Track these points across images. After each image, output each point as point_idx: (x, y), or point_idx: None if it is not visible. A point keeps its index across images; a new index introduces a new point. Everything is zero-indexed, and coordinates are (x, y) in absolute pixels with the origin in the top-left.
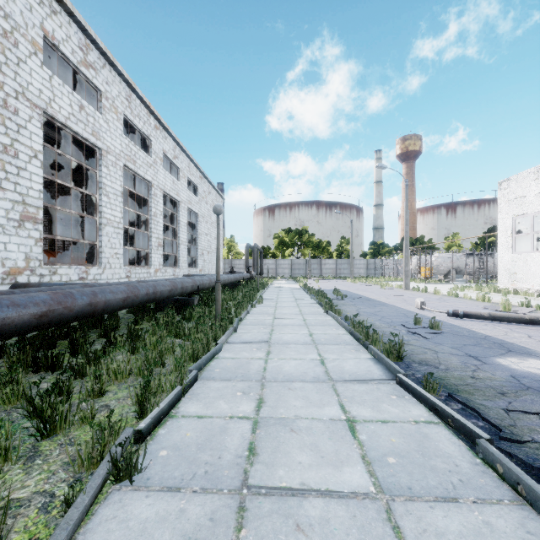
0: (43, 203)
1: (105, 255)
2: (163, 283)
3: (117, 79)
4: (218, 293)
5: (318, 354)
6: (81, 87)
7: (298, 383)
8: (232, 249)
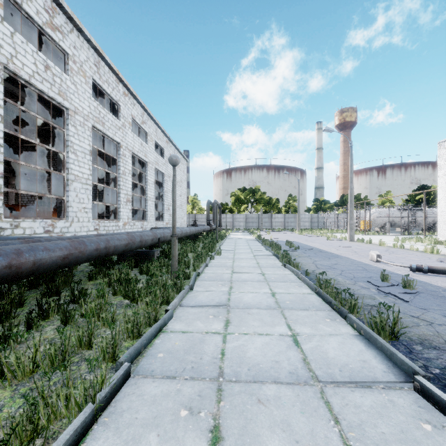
0: (4, 158)
1: (73, 209)
2: (118, 237)
3: (85, 45)
4: (173, 248)
5: (287, 326)
6: (54, 55)
7: (270, 386)
8: (195, 205)
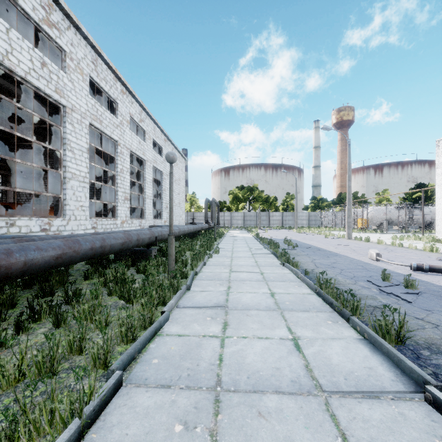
0: None
1: (70, 207)
2: (114, 236)
3: (83, 43)
4: (170, 246)
5: (288, 329)
6: (52, 52)
7: (271, 397)
8: (194, 203)
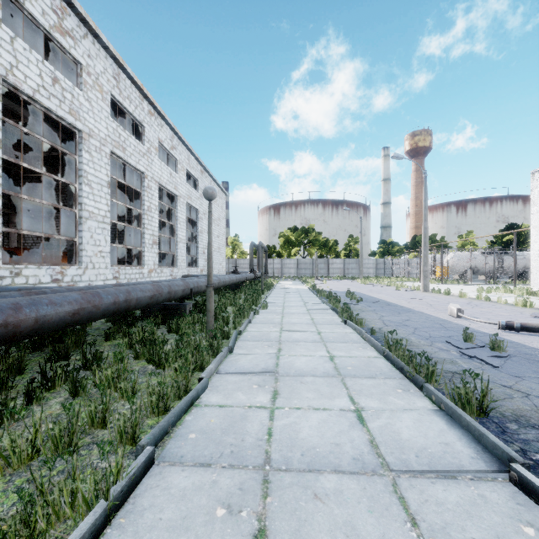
0: (3, 190)
1: (87, 253)
2: (141, 288)
3: (102, 54)
4: (209, 300)
5: (350, 399)
6: (64, 65)
7: (329, 477)
8: (236, 248)
